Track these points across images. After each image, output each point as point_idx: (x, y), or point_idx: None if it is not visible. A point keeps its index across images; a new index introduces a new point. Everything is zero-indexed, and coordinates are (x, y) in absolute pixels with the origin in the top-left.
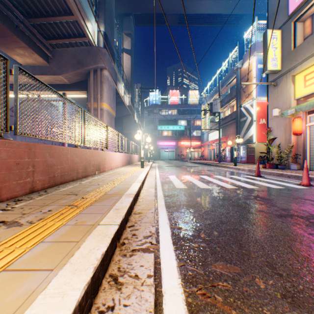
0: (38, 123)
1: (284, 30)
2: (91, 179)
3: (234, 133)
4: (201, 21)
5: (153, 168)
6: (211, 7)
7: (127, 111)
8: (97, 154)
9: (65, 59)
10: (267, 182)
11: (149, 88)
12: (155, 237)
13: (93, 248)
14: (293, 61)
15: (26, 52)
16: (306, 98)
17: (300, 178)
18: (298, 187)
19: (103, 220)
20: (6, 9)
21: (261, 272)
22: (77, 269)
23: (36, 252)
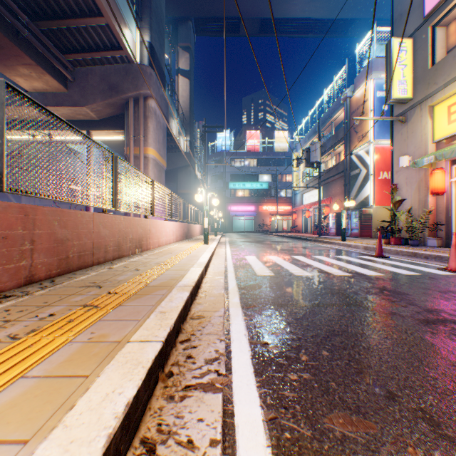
0: (39, 173)
1: (417, 39)
2: (127, 262)
3: (342, 193)
4: (293, 29)
5: (223, 244)
6: (307, 8)
7: (184, 160)
8: (138, 223)
9: (91, 82)
10: (395, 265)
11: (216, 126)
12: (225, 362)
13: (113, 390)
14: (431, 85)
15: (33, 72)
16: (451, 140)
17: (443, 260)
18: (443, 274)
19: (137, 332)
20: (2, 6)
21: (415, 432)
22: (74, 441)
23: (6, 401)
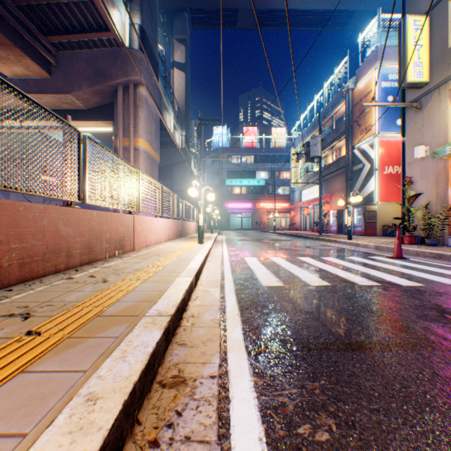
0: None
1: (435, 16)
2: (98, 268)
3: (343, 189)
4: (291, 22)
5: (219, 242)
6: None
7: (180, 156)
8: (118, 220)
9: (76, 67)
10: (426, 270)
11: (212, 119)
12: None
13: None
14: None
15: (11, 54)
16: None
17: None
18: None
19: None
20: None
21: None
22: None
23: None
